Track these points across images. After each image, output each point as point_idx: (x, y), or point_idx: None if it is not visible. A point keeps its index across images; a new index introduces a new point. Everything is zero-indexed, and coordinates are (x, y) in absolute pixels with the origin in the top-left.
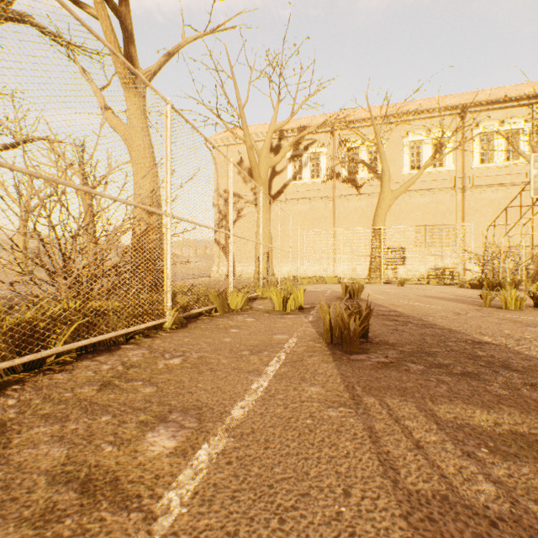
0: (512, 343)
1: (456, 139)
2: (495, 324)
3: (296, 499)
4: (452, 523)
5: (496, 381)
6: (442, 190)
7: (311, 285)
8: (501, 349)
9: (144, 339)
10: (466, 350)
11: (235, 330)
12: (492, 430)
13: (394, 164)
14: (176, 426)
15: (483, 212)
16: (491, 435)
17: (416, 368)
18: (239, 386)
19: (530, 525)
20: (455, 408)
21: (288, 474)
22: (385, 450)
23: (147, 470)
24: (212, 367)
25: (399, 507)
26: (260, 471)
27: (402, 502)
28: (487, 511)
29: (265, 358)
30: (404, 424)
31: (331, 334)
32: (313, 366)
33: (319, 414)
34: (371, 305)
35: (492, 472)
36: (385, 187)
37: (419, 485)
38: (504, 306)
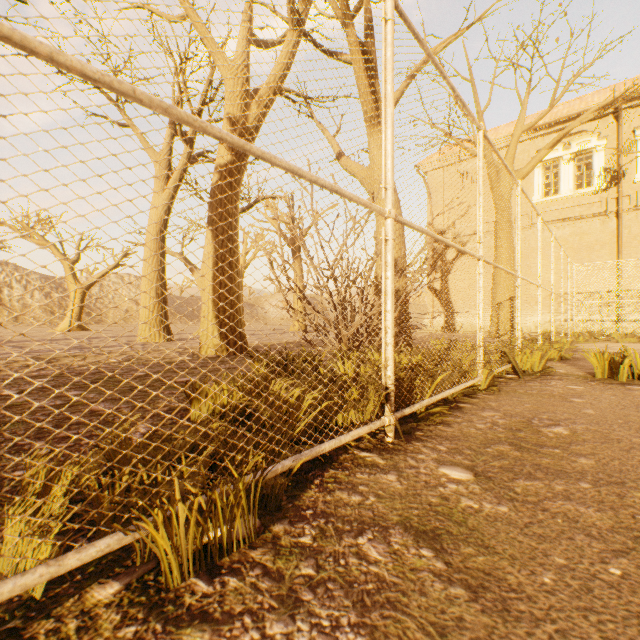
0: None
1: None
2: None
3: None
4: None
5: None
6: None
7: (591, 343)
8: None
9: (468, 399)
10: None
11: (579, 400)
12: None
13: None
14: None
15: None
16: None
17: None
18: None
19: None
20: None
21: None
22: None
23: None
24: (631, 446)
25: None
26: None
27: None
28: None
29: None
30: None
31: None
32: None
33: None
34: None
35: None
36: None
37: None
38: None
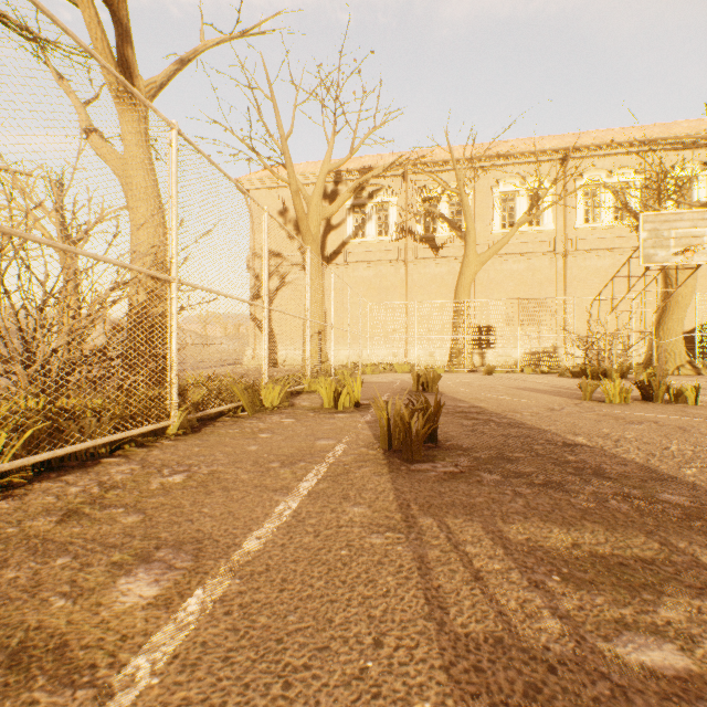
0: (609, 444)
1: (556, 191)
2: (593, 422)
3: (310, 656)
4: (503, 671)
5: (583, 491)
6: (540, 255)
7: (376, 374)
8: (595, 452)
9: (136, 449)
10: (554, 455)
11: (266, 435)
12: (569, 553)
13: (482, 220)
14: (163, 567)
15: (588, 283)
16: (567, 558)
17: (491, 479)
18: (260, 509)
19: (594, 668)
20: (529, 528)
21: (306, 623)
22: (435, 585)
23: (111, 629)
24: (226, 486)
25: (441, 656)
26: (268, 621)
27: (446, 649)
28: (547, 654)
29: (300, 471)
30: (465, 551)
31: (390, 437)
32: (362, 479)
33: (358, 542)
34: (448, 400)
35: (560, 605)
36: (470, 249)
37: (471, 627)
38: (607, 399)
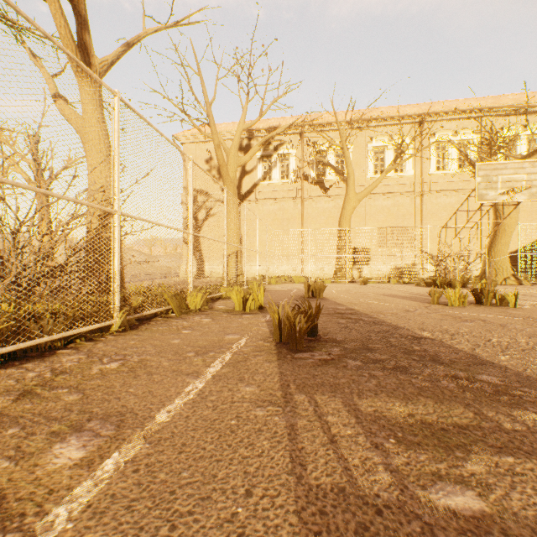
0: (447, 337)
1: (415, 146)
2: (437, 320)
3: (195, 504)
4: (341, 514)
5: (422, 374)
6: (403, 194)
7: (279, 284)
8: (436, 343)
9: (85, 343)
10: (404, 346)
11: (187, 331)
12: (404, 421)
13: (359, 168)
14: (91, 435)
15: (439, 215)
16: (402, 425)
17: (354, 364)
18: (173, 389)
19: (411, 510)
20: (377, 402)
21: (195, 478)
22: (299, 447)
23: (42, 485)
24: (150, 371)
25: (296, 503)
26: (166, 477)
27: (300, 497)
28: (377, 500)
29: (209, 359)
30: (326, 420)
31: (280, 333)
32: (256, 365)
33: (246, 414)
34: (330, 304)
35: (392, 462)
36: (350, 189)
37: (322, 479)
38: (450, 303)
